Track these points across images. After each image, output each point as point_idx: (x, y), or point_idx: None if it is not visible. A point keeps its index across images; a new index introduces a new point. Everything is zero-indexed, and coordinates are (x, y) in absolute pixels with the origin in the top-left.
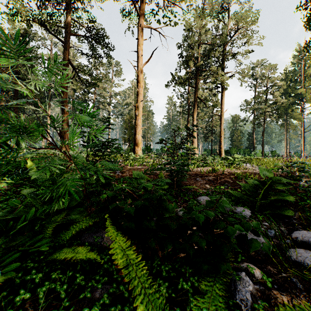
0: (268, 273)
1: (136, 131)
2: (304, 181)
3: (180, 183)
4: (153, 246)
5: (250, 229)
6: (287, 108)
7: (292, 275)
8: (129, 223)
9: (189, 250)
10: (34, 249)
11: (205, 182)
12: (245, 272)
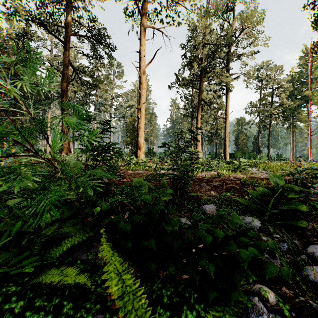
0: (284, 297)
1: (139, 134)
2: (317, 189)
3: (184, 190)
4: (152, 268)
5: (266, 251)
6: (293, 111)
7: (311, 298)
8: (124, 242)
9: (195, 275)
10: (17, 270)
11: (210, 189)
12: (258, 296)
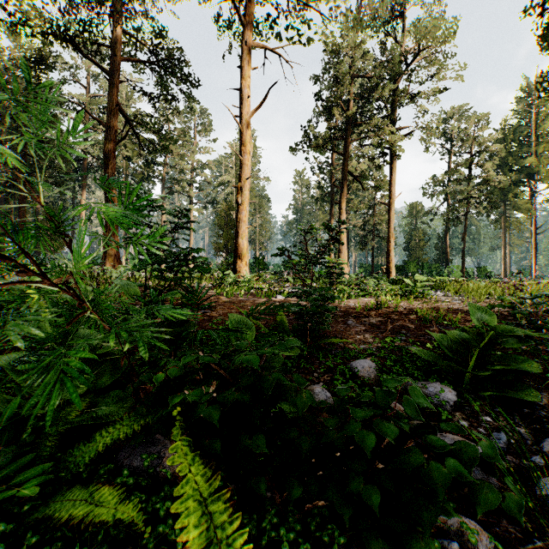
0: (506, 539)
1: (239, 232)
2: None
3: (318, 332)
4: (261, 492)
5: (478, 461)
6: (506, 192)
7: None
8: (208, 443)
9: (341, 508)
10: (9, 492)
11: (364, 330)
12: (457, 539)
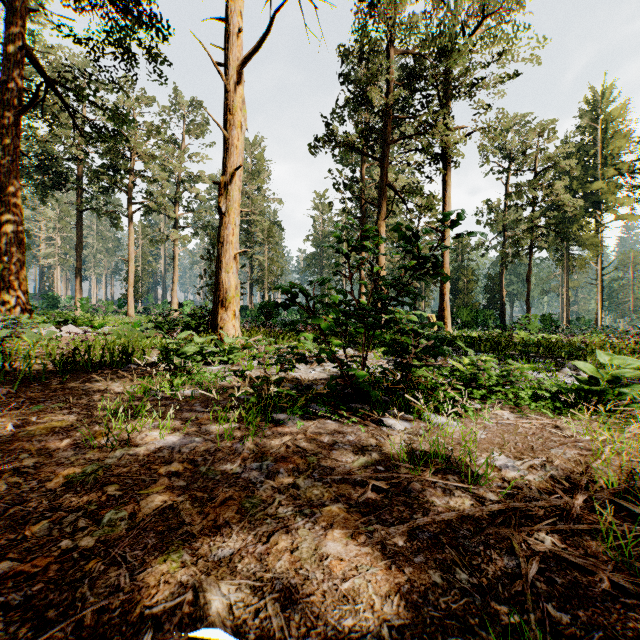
0: None
1: (222, 261)
2: None
3: None
4: None
5: None
6: (569, 223)
7: None
8: None
9: None
10: None
11: None
12: None
